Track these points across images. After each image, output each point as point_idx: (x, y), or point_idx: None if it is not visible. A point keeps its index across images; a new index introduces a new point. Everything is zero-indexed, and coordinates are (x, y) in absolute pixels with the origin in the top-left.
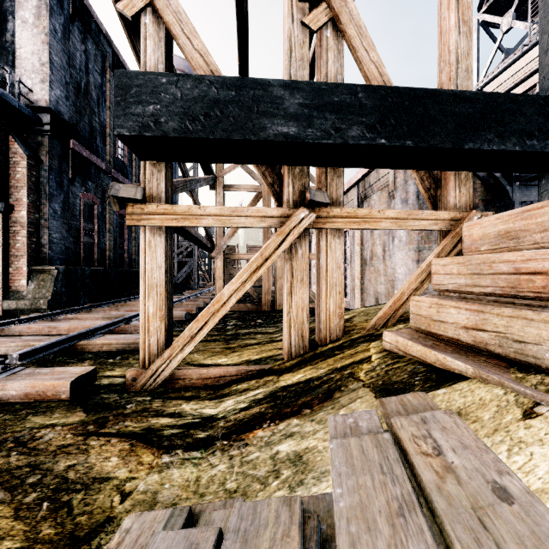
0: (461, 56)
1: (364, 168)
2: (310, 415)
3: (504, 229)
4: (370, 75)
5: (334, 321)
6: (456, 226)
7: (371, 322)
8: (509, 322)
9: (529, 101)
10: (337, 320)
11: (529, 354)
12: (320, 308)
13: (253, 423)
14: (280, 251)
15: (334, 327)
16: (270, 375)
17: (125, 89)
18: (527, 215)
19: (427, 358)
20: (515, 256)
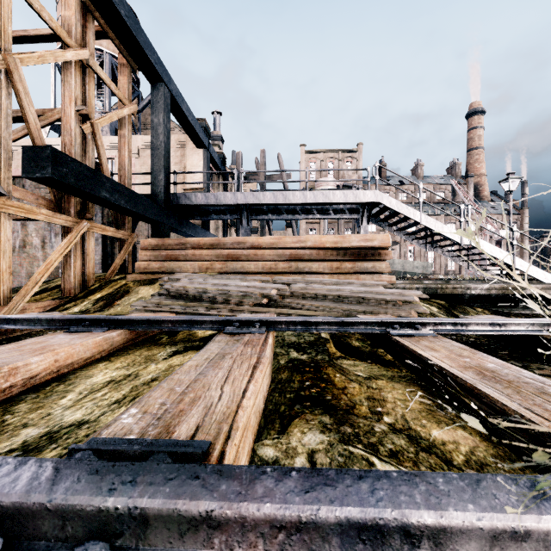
0: (129, 170)
1: (110, 209)
2: (129, 295)
3: (157, 244)
4: (103, 164)
5: (92, 276)
6: (130, 238)
7: (107, 276)
8: (170, 265)
9: (156, 205)
10: (92, 276)
11: (174, 270)
12: (86, 270)
13: (109, 303)
14: (77, 240)
15: (92, 279)
16: (79, 299)
17: (55, 157)
18: (163, 241)
19: (151, 277)
20: (167, 251)
